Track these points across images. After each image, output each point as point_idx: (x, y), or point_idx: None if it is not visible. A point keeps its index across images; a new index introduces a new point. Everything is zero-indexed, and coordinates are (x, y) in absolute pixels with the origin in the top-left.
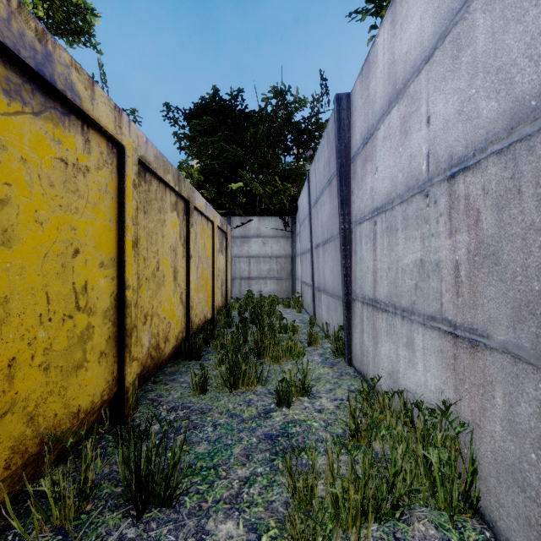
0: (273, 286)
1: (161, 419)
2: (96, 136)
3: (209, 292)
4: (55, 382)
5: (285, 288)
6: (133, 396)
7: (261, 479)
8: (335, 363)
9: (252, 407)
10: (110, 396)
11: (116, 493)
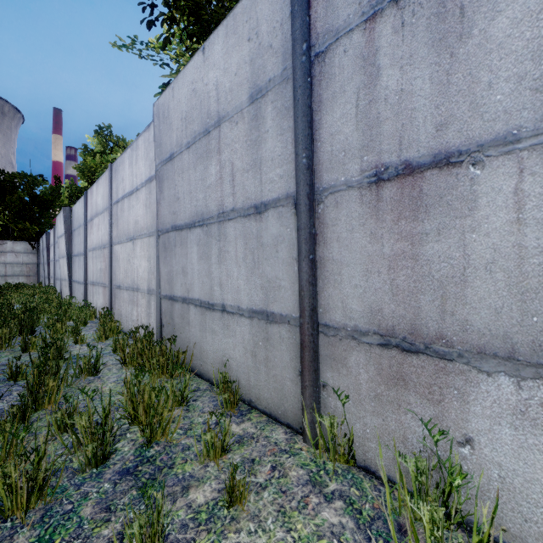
0: (24, 280)
1: None
2: None
3: None
4: None
5: (33, 281)
6: None
7: None
8: None
9: None
10: None
11: None
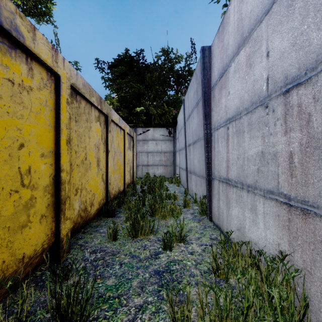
0: (162, 170)
1: (85, 259)
2: (38, 66)
3: (121, 173)
4: (3, 238)
5: (169, 171)
6: (66, 243)
7: (151, 307)
8: (201, 219)
9: (146, 251)
10: (49, 245)
11: (45, 319)
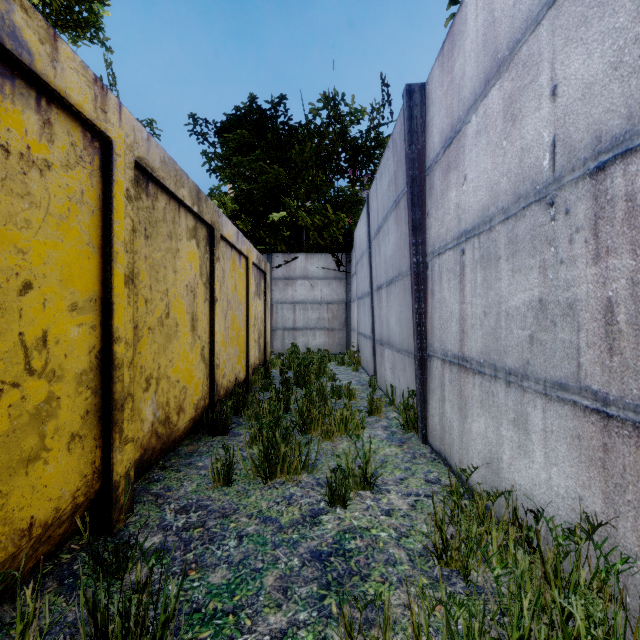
0: (323, 339)
1: (164, 526)
2: (64, 119)
3: (242, 345)
4: None
5: (338, 341)
6: (126, 493)
7: (305, 634)
8: (404, 439)
9: (294, 507)
10: (89, 497)
11: None
